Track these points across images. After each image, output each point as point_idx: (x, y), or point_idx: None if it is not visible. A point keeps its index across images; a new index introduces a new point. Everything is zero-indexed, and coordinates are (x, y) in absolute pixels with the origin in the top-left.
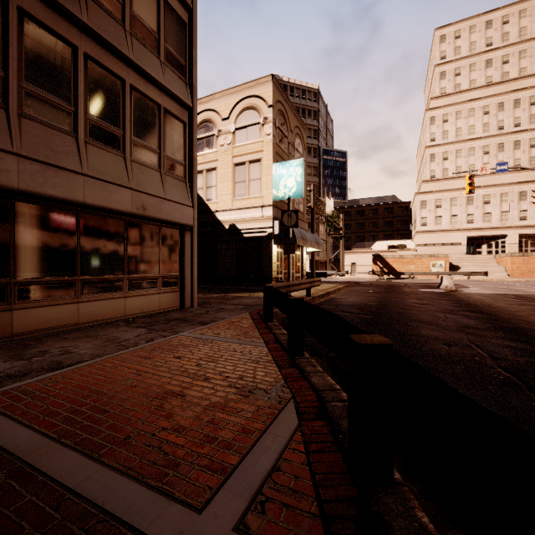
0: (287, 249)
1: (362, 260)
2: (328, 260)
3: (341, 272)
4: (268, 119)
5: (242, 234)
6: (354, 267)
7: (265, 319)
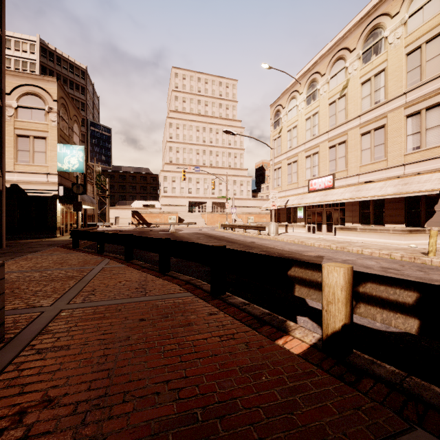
0: (77, 208)
1: (124, 214)
2: (97, 214)
3: (108, 223)
4: (54, 110)
5: (25, 193)
6: (117, 220)
7: (74, 247)
